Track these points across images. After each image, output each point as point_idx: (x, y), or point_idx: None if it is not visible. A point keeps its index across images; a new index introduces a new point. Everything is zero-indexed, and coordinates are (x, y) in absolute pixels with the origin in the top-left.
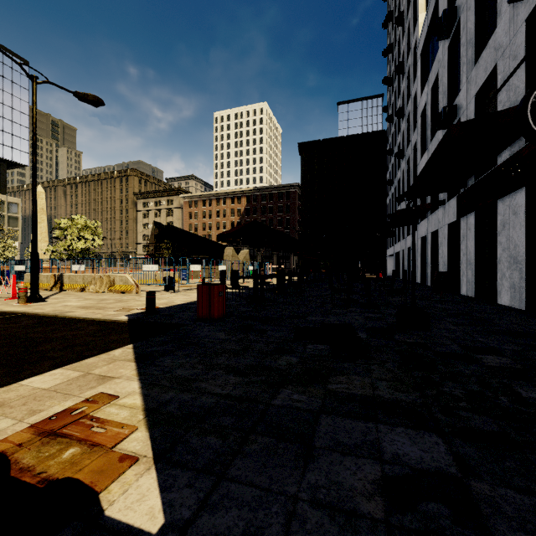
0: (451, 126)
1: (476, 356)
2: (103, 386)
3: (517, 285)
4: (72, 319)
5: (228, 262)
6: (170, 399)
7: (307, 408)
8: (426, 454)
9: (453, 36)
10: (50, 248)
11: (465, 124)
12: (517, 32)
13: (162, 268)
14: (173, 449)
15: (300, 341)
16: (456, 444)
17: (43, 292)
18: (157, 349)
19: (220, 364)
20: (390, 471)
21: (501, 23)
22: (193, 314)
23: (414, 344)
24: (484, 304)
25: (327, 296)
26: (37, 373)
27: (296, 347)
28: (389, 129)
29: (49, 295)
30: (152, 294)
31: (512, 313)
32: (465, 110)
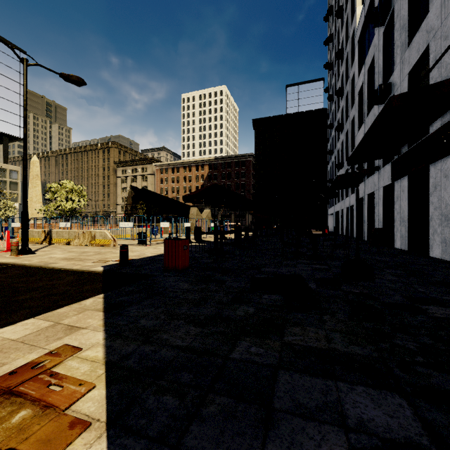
0: (391, 97)
1: (420, 306)
2: (69, 337)
3: (449, 240)
4: (54, 270)
5: (193, 220)
6: (131, 352)
7: (265, 362)
8: (392, 419)
9: (388, 23)
10: (43, 208)
11: (404, 95)
12: (448, 15)
13: (136, 225)
14: (128, 411)
15: (256, 291)
16: (421, 407)
17: (35, 246)
18: (125, 299)
19: (182, 314)
20: (357, 441)
21: (432, 8)
22: (161, 265)
23: (361, 295)
24: (417, 256)
25: (278, 249)
26: (11, 322)
27: (253, 298)
28: (330, 107)
29: (39, 248)
30: (125, 247)
31: (443, 265)
32: (399, 87)
